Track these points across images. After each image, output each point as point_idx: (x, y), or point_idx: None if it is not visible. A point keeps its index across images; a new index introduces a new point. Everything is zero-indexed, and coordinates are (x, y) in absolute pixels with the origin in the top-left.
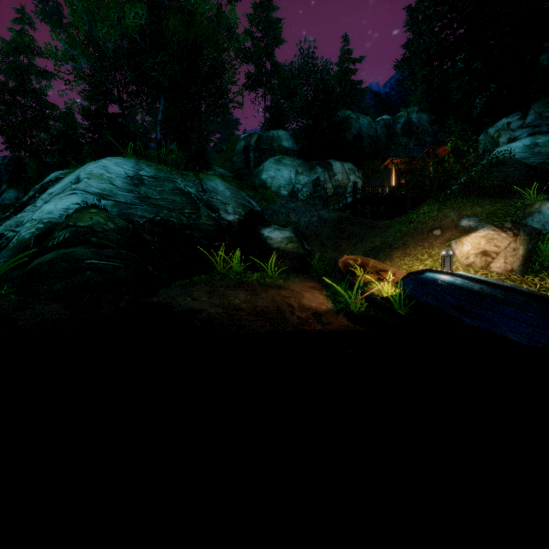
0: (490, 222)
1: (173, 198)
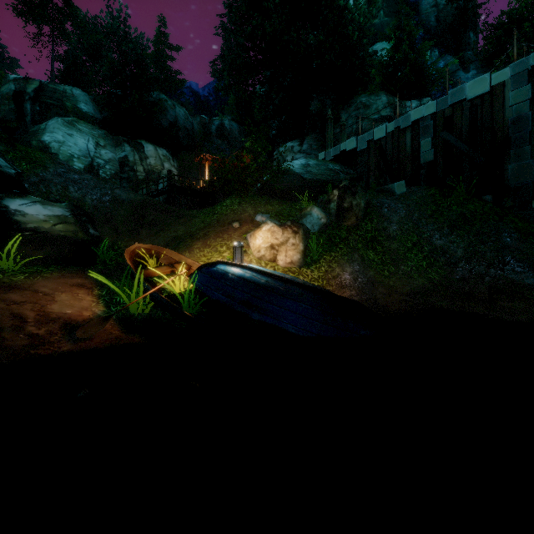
0: (278, 220)
1: None
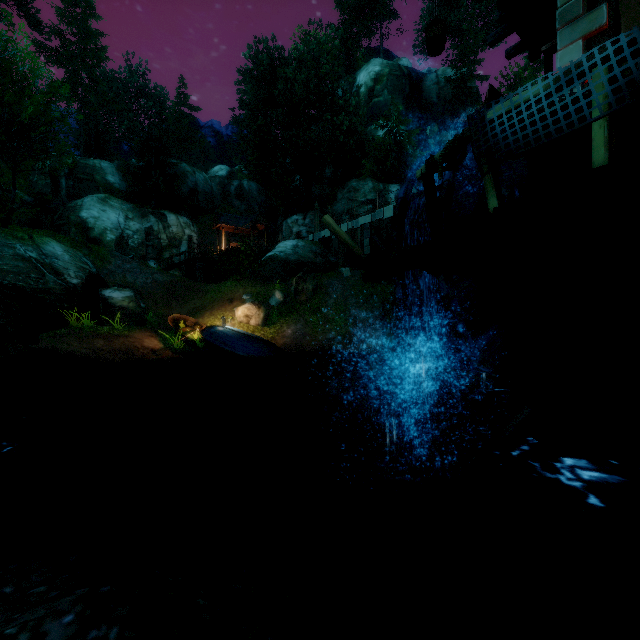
0: (256, 298)
1: (16, 263)
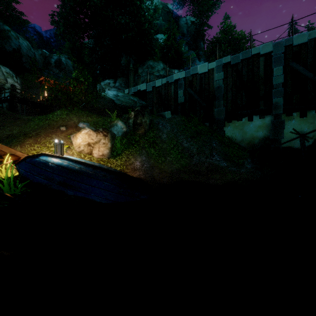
0: (95, 127)
1: None
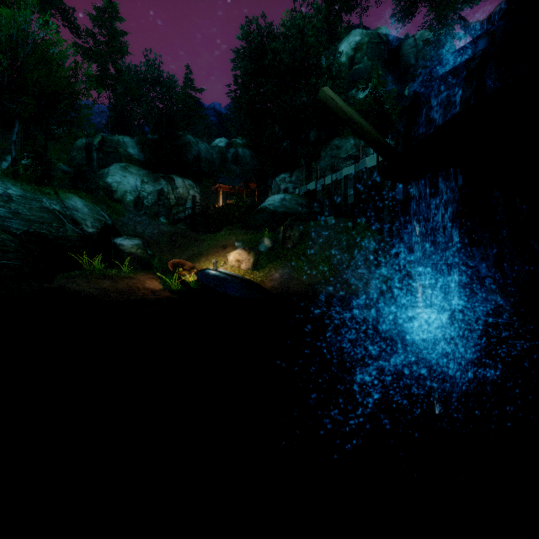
0: (247, 245)
1: (42, 214)
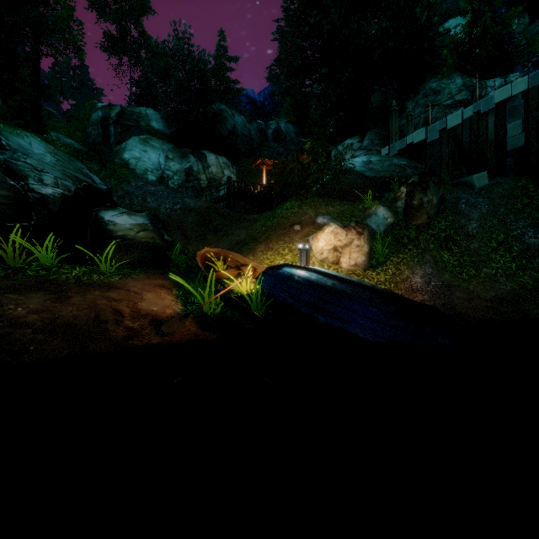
0: (340, 221)
1: None
